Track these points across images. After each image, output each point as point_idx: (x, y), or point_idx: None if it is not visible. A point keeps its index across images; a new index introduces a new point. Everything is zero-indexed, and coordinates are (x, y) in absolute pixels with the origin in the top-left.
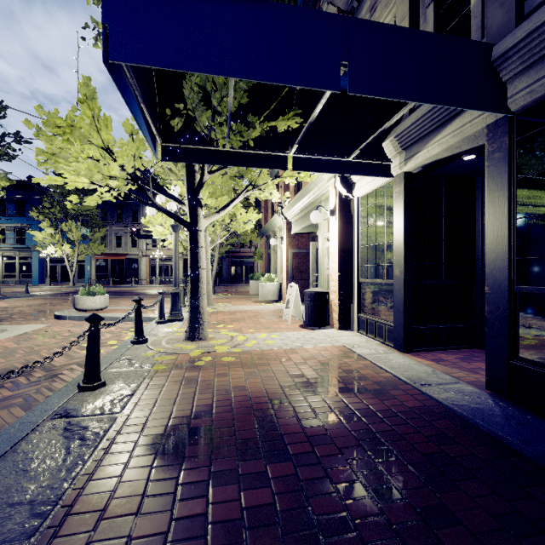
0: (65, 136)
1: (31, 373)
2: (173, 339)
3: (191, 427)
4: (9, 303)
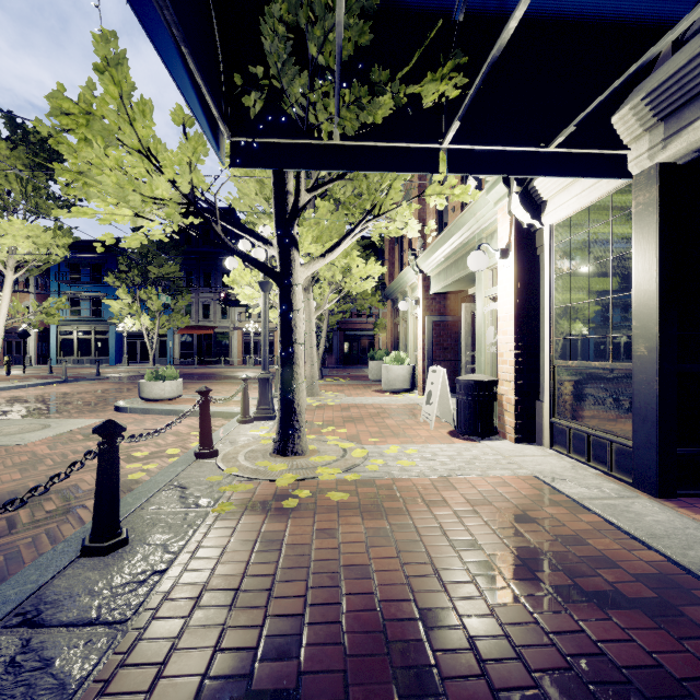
0: (77, 130)
1: (43, 502)
2: (255, 451)
3: (253, 685)
4: (73, 388)
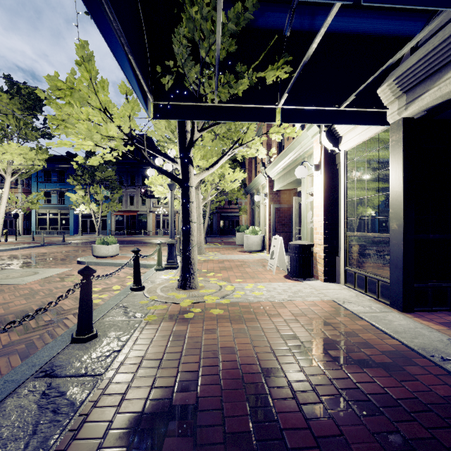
0: (65, 98)
1: (42, 316)
2: (167, 287)
3: (173, 403)
4: (49, 249)
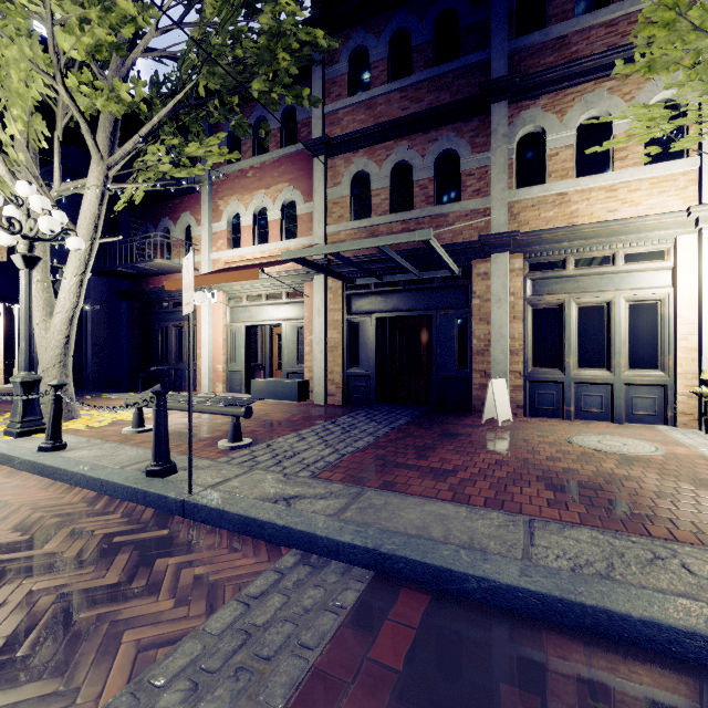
0: None
1: None
2: None
3: None
4: None
